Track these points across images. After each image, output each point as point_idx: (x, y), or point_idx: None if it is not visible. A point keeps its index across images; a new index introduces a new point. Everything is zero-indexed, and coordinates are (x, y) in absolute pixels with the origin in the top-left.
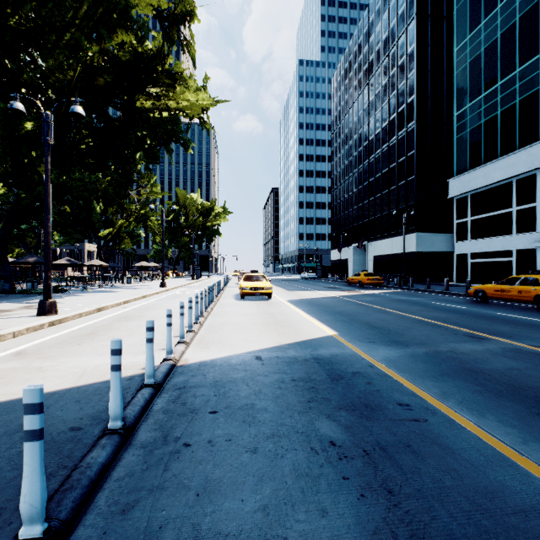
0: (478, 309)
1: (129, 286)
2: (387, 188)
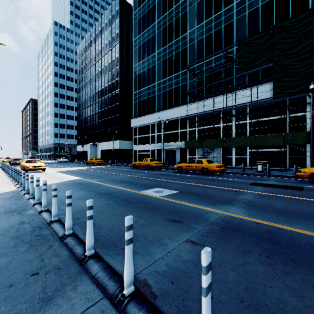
0: (132, 170)
1: None
2: (107, 117)
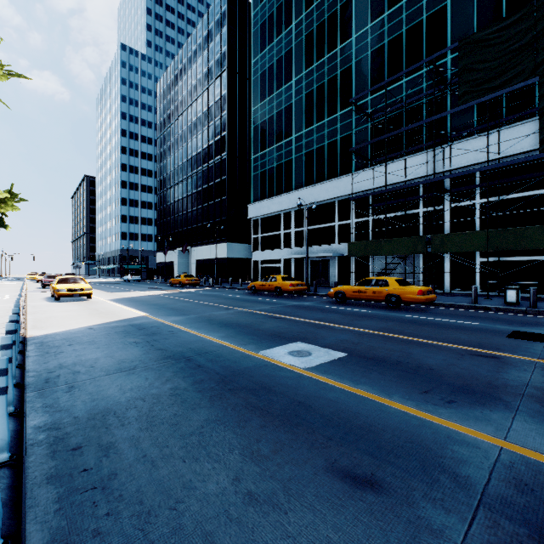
0: (247, 297)
1: None
2: (207, 202)
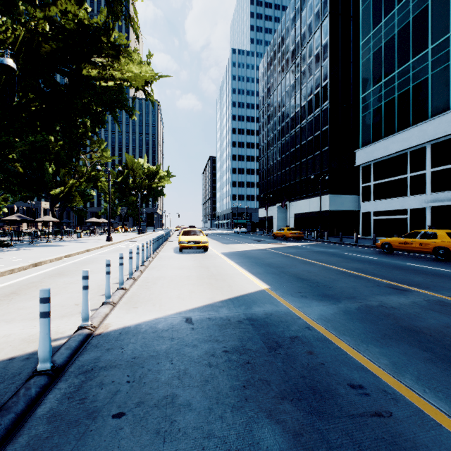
0: (388, 259)
1: (77, 240)
2: (305, 157)
